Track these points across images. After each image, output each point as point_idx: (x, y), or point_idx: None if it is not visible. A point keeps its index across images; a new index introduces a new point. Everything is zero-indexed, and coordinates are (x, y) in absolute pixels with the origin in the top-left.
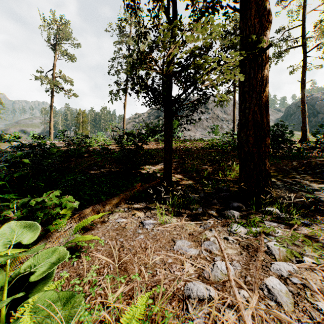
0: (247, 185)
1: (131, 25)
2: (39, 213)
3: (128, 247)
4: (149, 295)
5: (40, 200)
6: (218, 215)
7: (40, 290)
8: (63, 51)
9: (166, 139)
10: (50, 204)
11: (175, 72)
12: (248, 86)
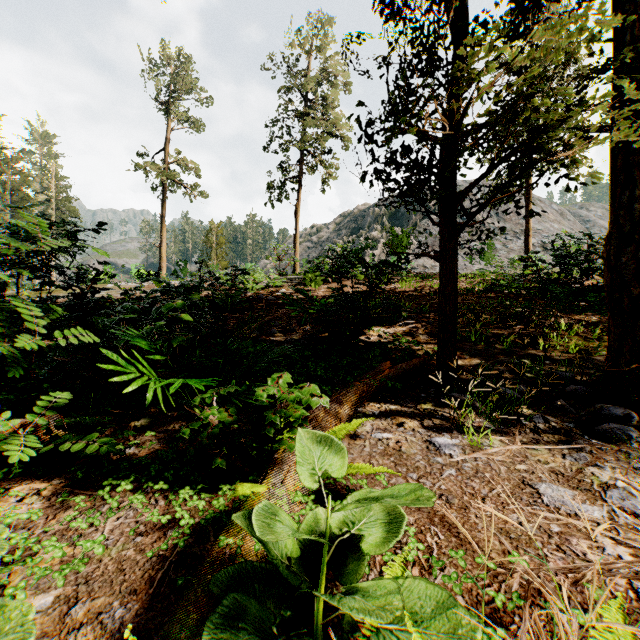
0: (637, 370)
1: (309, 53)
2: (273, 417)
3: (440, 492)
4: (621, 608)
5: (272, 390)
6: (587, 434)
7: (355, 572)
8: (183, 115)
9: (445, 272)
10: (293, 399)
11: (462, 133)
12: (639, 151)
